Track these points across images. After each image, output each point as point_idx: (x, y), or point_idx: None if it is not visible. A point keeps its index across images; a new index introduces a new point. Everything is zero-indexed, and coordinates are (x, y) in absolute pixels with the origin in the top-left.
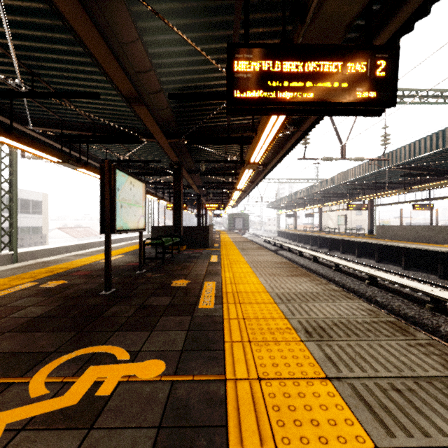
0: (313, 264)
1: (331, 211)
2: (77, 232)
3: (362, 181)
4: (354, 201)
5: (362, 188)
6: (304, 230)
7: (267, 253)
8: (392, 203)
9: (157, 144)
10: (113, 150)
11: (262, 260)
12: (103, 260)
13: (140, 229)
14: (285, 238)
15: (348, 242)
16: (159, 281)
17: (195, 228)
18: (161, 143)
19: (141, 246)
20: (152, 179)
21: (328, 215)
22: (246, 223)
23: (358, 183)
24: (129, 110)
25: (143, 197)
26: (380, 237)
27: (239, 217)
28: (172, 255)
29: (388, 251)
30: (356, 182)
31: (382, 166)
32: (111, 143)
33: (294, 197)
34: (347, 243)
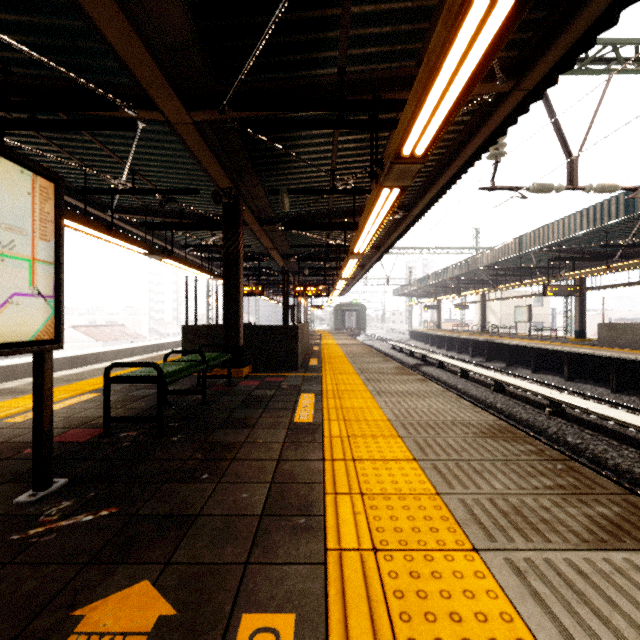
0: (499, 398)
1: (499, 299)
2: (103, 333)
3: (572, 245)
4: (557, 280)
5: (573, 257)
6: (453, 330)
7: (428, 388)
8: (615, 285)
9: (181, 144)
10: (106, 173)
11: (432, 418)
12: (22, 415)
13: (9, 343)
14: (425, 342)
15: (549, 353)
16: (33, 593)
17: (270, 330)
18: (176, 125)
19: (40, 403)
20: (200, 240)
21: (489, 306)
22: (362, 319)
23: (565, 249)
24: (64, 0)
25: (44, 228)
26: (606, 344)
27: (350, 309)
28: (204, 397)
29: (638, 372)
30: (560, 247)
31: (638, 207)
32: (59, 127)
33: (442, 276)
34: (543, 354)
